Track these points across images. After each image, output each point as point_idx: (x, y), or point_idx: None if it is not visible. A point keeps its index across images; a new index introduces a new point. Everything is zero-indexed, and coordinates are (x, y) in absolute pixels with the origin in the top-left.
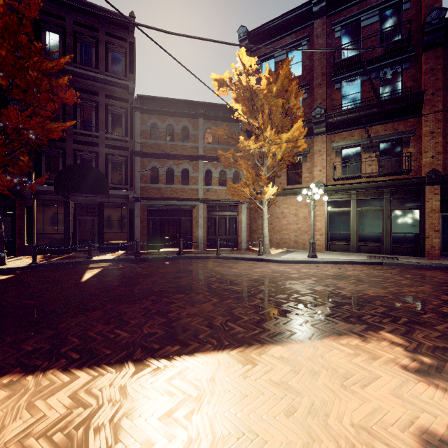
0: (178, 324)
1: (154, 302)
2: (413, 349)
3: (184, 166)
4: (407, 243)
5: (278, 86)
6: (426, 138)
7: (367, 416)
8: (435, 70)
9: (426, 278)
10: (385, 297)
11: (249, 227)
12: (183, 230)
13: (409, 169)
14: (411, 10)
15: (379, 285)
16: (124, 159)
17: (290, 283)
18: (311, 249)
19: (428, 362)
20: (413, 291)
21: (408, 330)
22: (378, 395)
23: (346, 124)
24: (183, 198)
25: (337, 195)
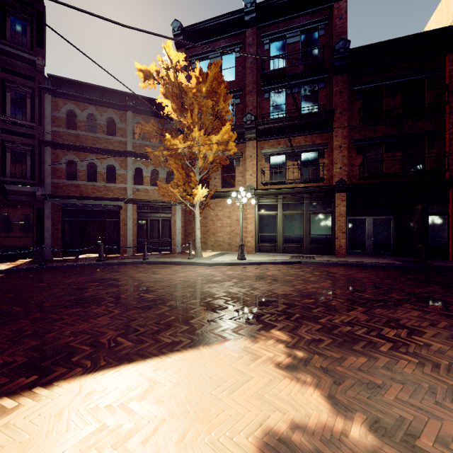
0: (53, 346)
1: (35, 321)
2: (293, 345)
3: (109, 162)
4: (322, 243)
5: (207, 87)
6: (336, 151)
7: (220, 426)
8: (343, 93)
9: (330, 275)
10: (290, 295)
11: (184, 229)
12: (108, 233)
13: (322, 178)
14: (325, 37)
15: (290, 283)
16: (29, 148)
17: (209, 287)
18: (240, 251)
19: (300, 356)
20: (315, 287)
21: (296, 325)
22: (241, 400)
23: (273, 133)
24: (107, 197)
25: (266, 199)
